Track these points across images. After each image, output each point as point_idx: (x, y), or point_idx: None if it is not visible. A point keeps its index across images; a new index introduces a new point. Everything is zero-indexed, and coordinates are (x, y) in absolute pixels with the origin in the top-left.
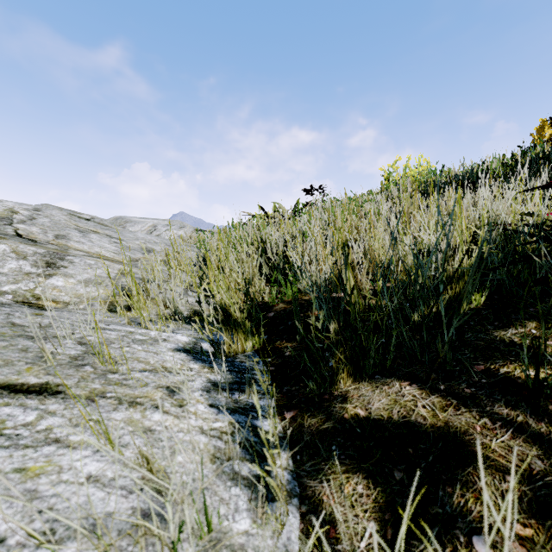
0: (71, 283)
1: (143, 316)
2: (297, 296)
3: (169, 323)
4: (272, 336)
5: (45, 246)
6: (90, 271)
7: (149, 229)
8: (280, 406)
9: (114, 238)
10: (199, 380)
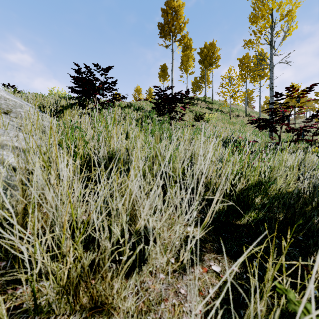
0: None
1: None
2: None
3: None
4: None
5: None
6: None
7: None
8: None
9: None
10: None
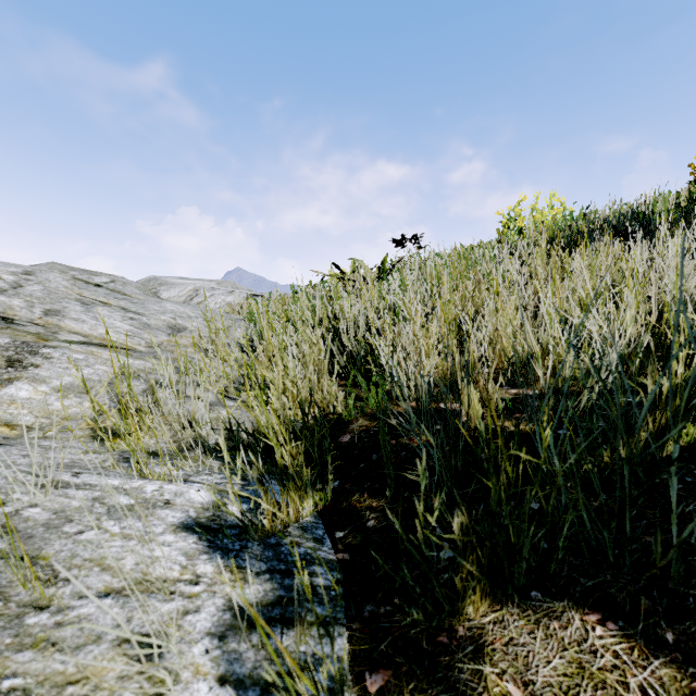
0: (40, 392)
1: (137, 458)
2: (385, 408)
3: (186, 457)
4: (346, 483)
5: (22, 328)
6: (74, 371)
7: (189, 295)
8: (358, 657)
9: (130, 312)
10: (209, 607)
